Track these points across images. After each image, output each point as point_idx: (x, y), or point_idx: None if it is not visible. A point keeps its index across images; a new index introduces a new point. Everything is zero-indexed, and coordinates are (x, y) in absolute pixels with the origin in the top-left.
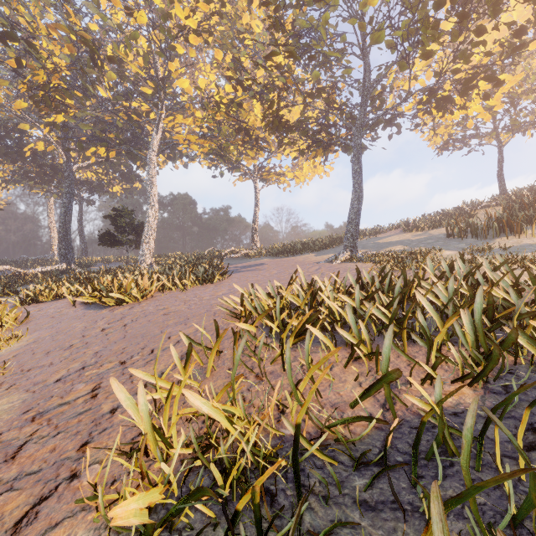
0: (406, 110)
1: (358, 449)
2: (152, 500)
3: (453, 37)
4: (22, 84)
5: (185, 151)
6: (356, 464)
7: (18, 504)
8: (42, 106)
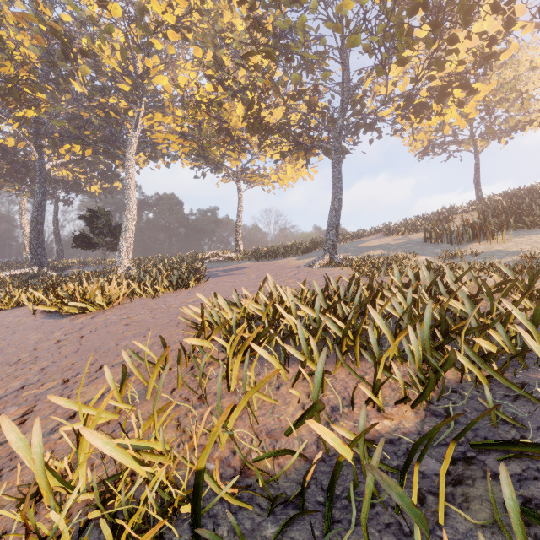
0: (385, 116)
1: (281, 487)
2: None
3: (428, 44)
4: None
5: (165, 150)
6: (270, 509)
7: None
8: (10, 100)
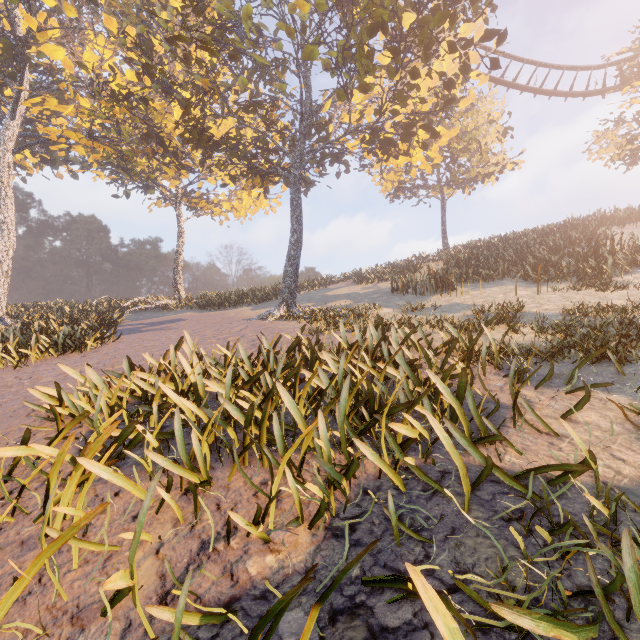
0: (351, 147)
1: None
2: None
3: (391, 73)
4: None
5: (62, 153)
6: None
7: None
8: None
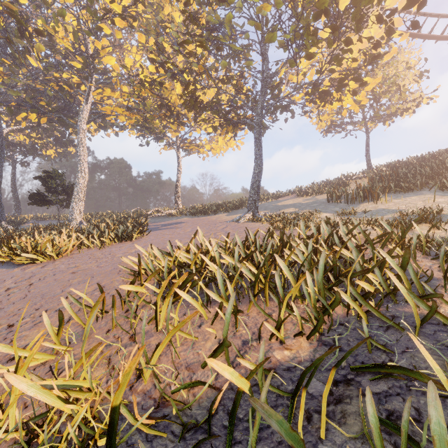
0: (297, 99)
1: (193, 414)
2: None
3: (329, 44)
4: None
5: (113, 121)
6: (181, 435)
7: None
8: None
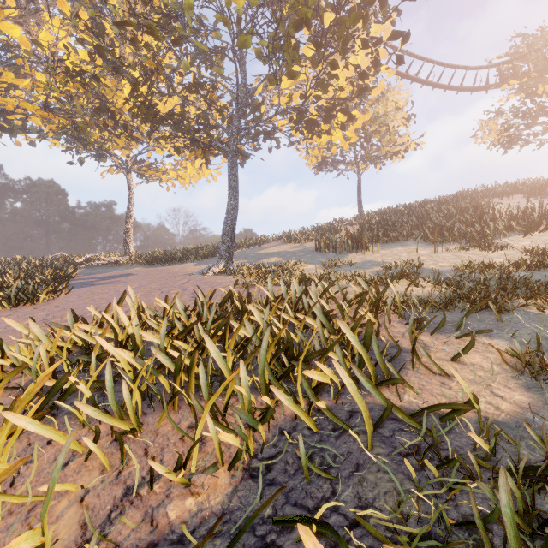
0: (281, 126)
1: None
2: None
3: (314, 64)
4: None
5: (19, 122)
6: None
7: None
8: None
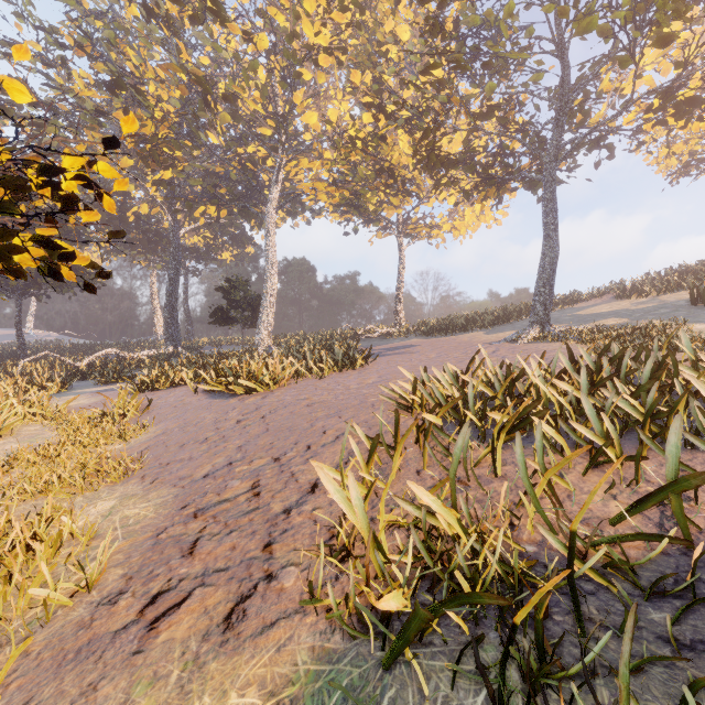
0: (625, 123)
1: (641, 576)
2: (403, 602)
3: None
4: (129, 138)
5: (311, 203)
6: (648, 592)
7: (218, 600)
8: (148, 162)
